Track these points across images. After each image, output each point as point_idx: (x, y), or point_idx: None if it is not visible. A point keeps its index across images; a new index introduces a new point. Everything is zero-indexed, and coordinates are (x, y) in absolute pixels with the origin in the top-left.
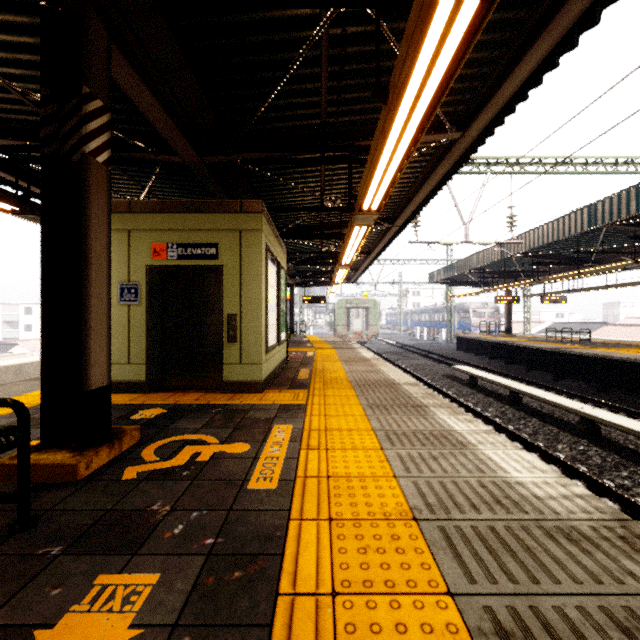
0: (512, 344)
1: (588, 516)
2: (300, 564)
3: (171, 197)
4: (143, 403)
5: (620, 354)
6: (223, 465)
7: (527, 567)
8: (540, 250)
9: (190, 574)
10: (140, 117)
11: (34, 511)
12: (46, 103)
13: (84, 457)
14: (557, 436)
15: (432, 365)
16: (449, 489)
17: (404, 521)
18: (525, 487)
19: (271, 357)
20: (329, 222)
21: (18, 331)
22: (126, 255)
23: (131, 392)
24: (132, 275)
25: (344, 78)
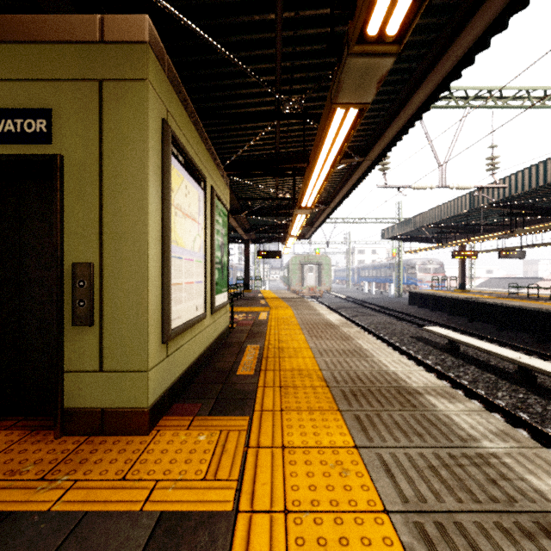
0: (479, 301)
1: None
2: None
3: None
4: None
5: None
6: None
7: None
8: (513, 200)
9: None
10: None
11: None
12: None
13: None
14: None
15: (393, 323)
16: None
17: None
18: None
19: (189, 340)
20: (286, 154)
21: None
22: None
23: None
24: None
25: None
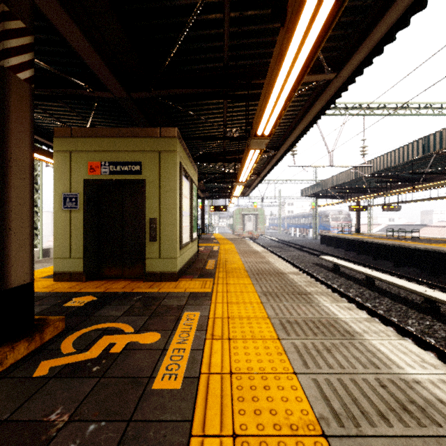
0: (362, 240)
1: None
2: None
3: None
4: (79, 291)
5: (445, 248)
6: (133, 358)
7: None
8: (383, 172)
9: None
10: (78, 60)
11: None
12: None
13: None
14: (406, 313)
15: (304, 255)
16: (351, 390)
17: (313, 438)
18: (424, 387)
19: (185, 252)
20: (230, 150)
21: None
22: (68, 171)
23: (72, 280)
24: (73, 187)
25: (243, 24)
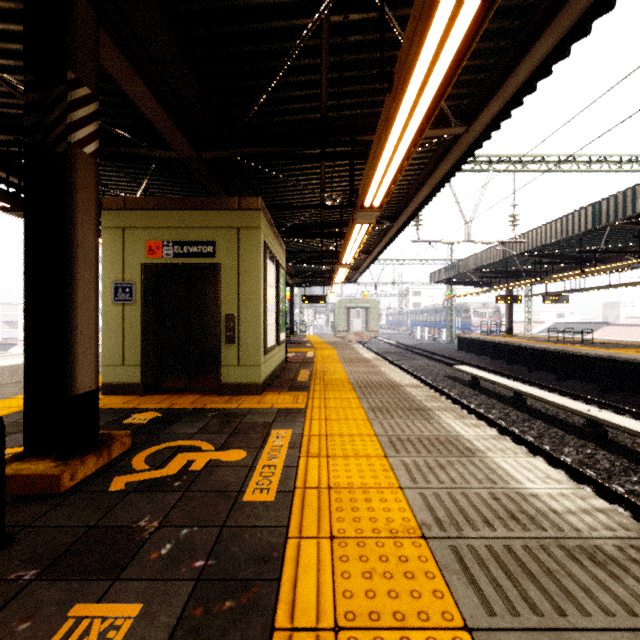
0: (514, 344)
1: (612, 533)
2: (299, 591)
3: (168, 195)
4: (137, 406)
5: (624, 355)
6: (217, 474)
7: (551, 595)
8: (542, 249)
9: (176, 604)
10: (134, 111)
11: (11, 528)
12: (29, 90)
13: (68, 467)
14: (563, 439)
15: (433, 365)
16: (459, 502)
17: (412, 539)
18: (541, 500)
19: (270, 358)
20: (329, 221)
21: (17, 331)
22: (120, 253)
23: (125, 394)
24: (126, 274)
25: (345, 69)
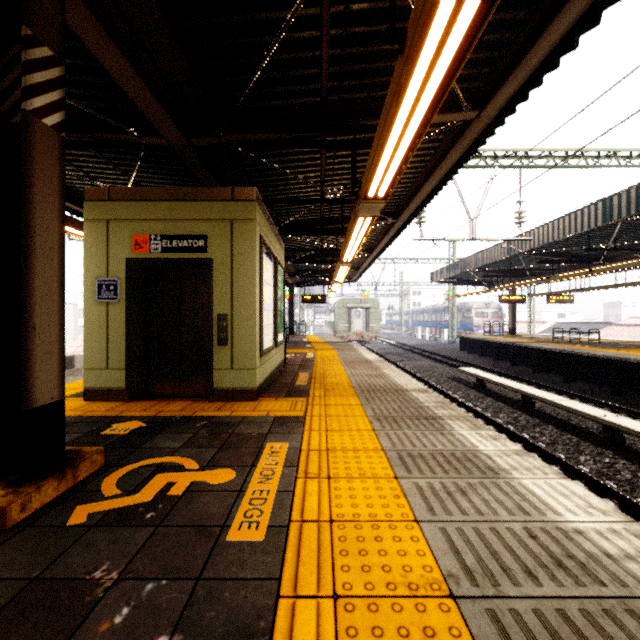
0: (519, 345)
1: None
2: None
3: None
4: (120, 414)
5: (635, 356)
6: (199, 502)
7: None
8: (548, 248)
9: None
10: (119, 93)
11: None
12: None
13: (19, 496)
14: (578, 446)
15: (436, 366)
16: (490, 542)
17: (438, 600)
18: (588, 538)
19: (267, 361)
20: (330, 217)
21: None
22: (104, 248)
23: (110, 400)
24: (111, 270)
25: (348, 44)
